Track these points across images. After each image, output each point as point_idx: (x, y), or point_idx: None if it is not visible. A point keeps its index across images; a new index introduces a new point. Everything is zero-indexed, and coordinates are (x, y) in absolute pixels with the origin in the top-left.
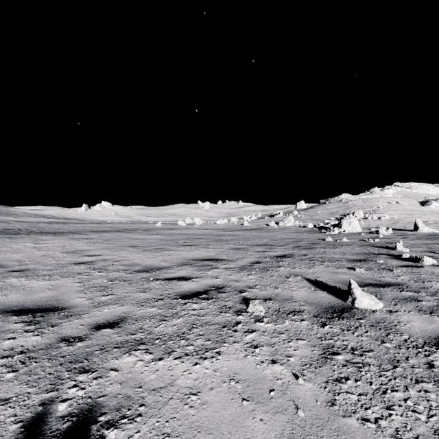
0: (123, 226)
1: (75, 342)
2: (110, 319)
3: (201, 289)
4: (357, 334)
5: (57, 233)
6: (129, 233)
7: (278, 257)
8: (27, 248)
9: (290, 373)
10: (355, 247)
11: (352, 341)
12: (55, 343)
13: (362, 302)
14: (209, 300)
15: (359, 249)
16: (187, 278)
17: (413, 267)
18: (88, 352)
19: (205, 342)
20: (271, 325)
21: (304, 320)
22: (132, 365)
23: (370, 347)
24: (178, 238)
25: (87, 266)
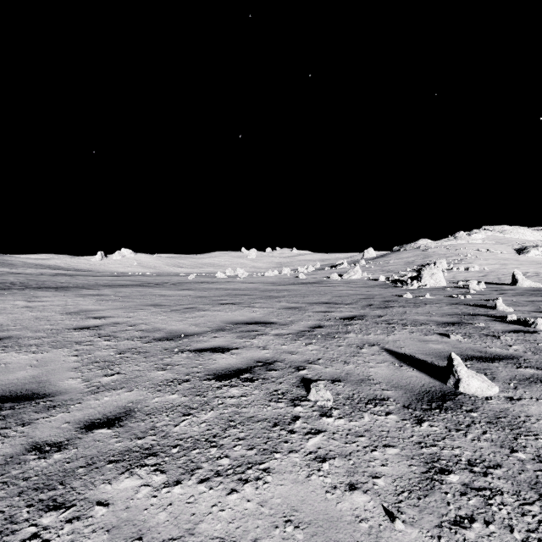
0: (146, 279)
1: (50, 452)
2: (110, 413)
3: (243, 366)
4: (471, 436)
5: (61, 288)
6: (153, 288)
7: (345, 319)
8: (16, 308)
9: (380, 508)
10: (443, 305)
11: (467, 448)
12: (21, 455)
13: (470, 385)
14: (254, 382)
15: (448, 308)
16: (225, 348)
17: (525, 333)
18: (66, 471)
19: (247, 452)
20: (344, 422)
21: (390, 414)
22: (132, 495)
23: (496, 459)
24: (216, 294)
25: (91, 332)
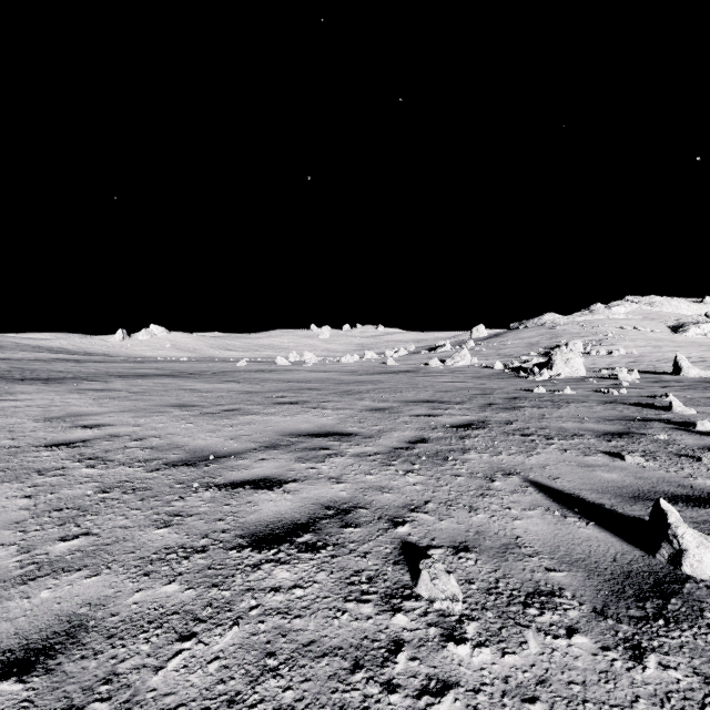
0: (179, 367)
1: None
2: (37, 635)
3: (302, 516)
4: None
5: (53, 380)
6: (185, 379)
7: (458, 428)
8: None
9: None
10: (593, 405)
11: None
12: None
13: (703, 562)
14: (319, 553)
15: (602, 409)
16: (275, 481)
17: None
18: None
19: None
20: (492, 656)
21: (576, 632)
22: None
23: None
24: (272, 388)
25: (70, 452)
